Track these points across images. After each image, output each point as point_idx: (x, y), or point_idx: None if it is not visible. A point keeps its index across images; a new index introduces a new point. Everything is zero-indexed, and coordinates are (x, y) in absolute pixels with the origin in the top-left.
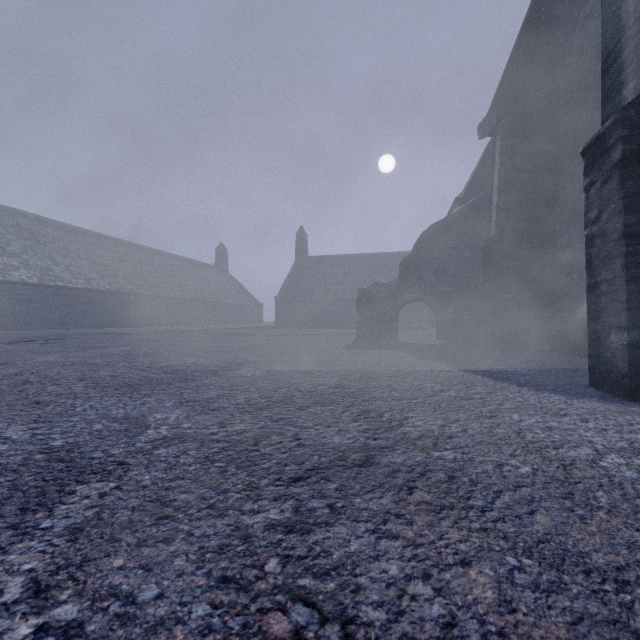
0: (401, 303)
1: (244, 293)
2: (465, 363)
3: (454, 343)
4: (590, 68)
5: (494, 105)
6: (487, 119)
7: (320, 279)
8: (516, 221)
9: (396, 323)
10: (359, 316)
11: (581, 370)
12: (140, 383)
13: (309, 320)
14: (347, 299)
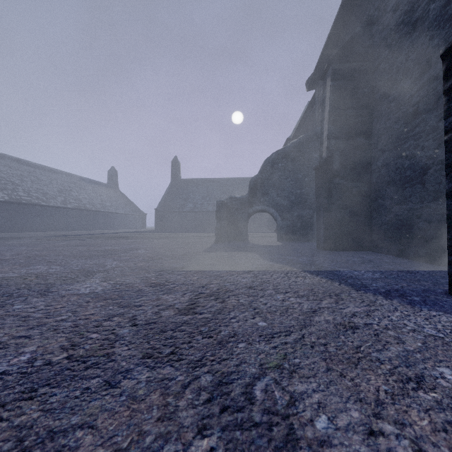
0: (250, 213)
1: (131, 205)
2: (312, 265)
3: (291, 244)
4: (405, 20)
5: (319, 63)
6: (313, 75)
7: (190, 196)
8: (342, 147)
9: (246, 228)
10: (218, 223)
11: (414, 271)
12: None
13: (181, 226)
14: (209, 211)
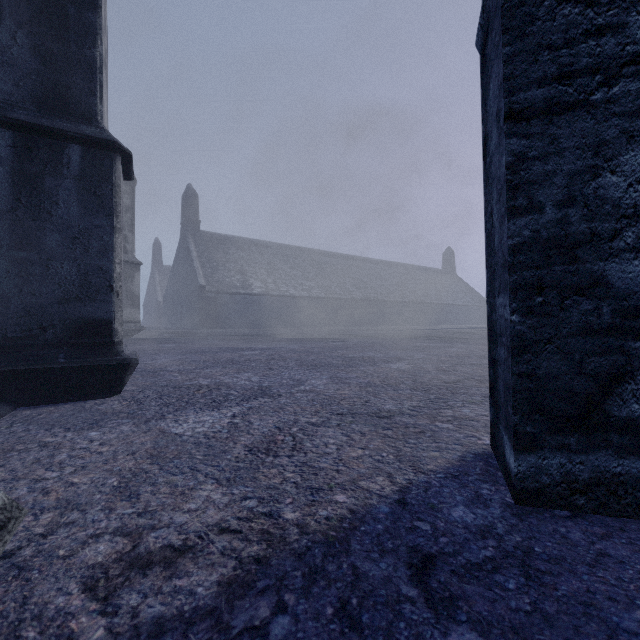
0: None
1: (472, 294)
2: None
3: None
4: None
5: None
6: None
7: None
8: None
9: None
10: None
11: None
12: (405, 349)
13: None
14: None
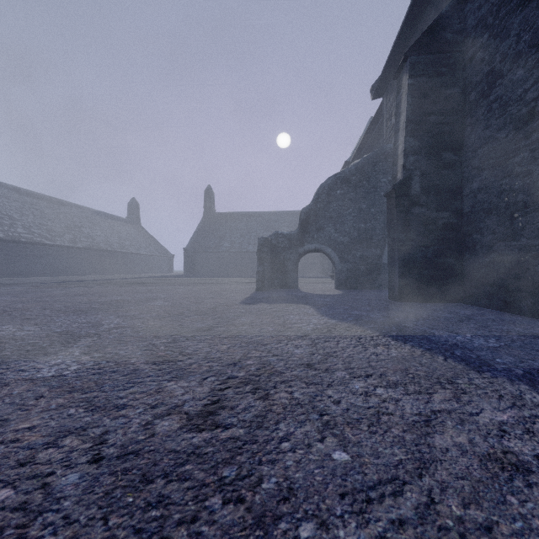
0: (301, 253)
1: (156, 245)
2: (392, 325)
3: (354, 293)
4: None
5: (389, 62)
6: (381, 78)
7: (226, 233)
8: (424, 165)
9: (296, 273)
10: (260, 266)
11: None
12: None
13: (216, 269)
14: (250, 251)
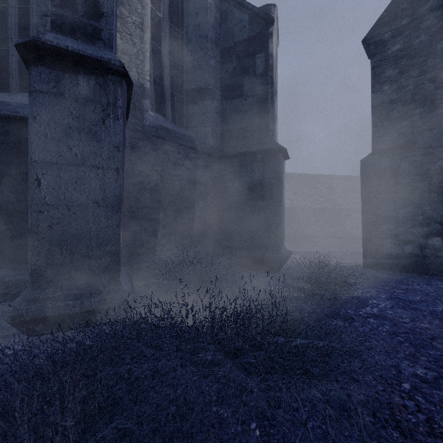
0: None
1: None
2: None
3: None
4: None
5: None
6: None
7: None
8: None
9: None
10: None
11: None
12: None
13: None
14: None
